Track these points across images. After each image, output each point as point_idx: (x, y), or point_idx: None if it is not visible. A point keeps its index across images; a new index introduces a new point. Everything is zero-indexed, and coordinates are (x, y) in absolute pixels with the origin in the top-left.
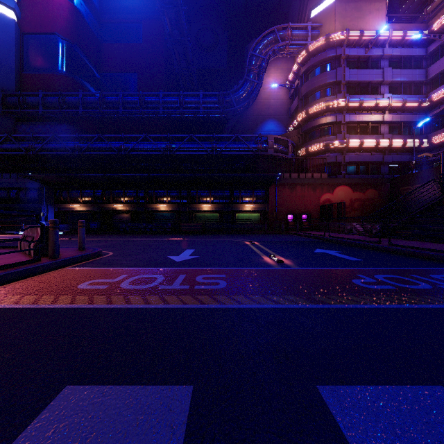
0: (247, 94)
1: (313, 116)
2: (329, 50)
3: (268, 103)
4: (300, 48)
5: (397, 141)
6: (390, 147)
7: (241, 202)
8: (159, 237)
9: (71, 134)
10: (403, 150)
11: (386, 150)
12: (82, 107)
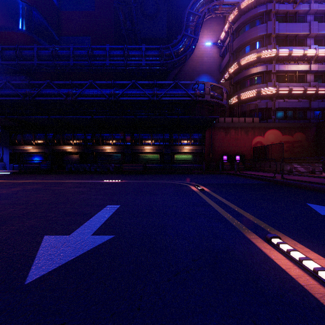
0: (185, 48)
1: (244, 67)
2: (259, 6)
3: (202, 60)
4: (232, 8)
5: (323, 88)
6: (317, 94)
7: (180, 145)
8: (96, 178)
9: (23, 81)
10: None
11: (312, 97)
12: (37, 60)
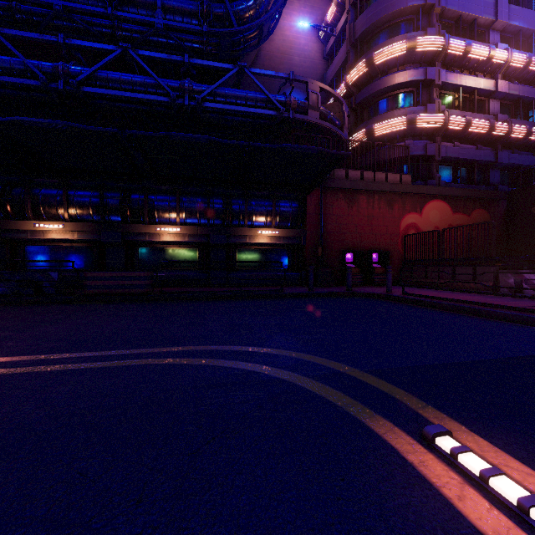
0: (258, 8)
1: (380, 71)
2: None
3: (289, 61)
4: None
5: (519, 127)
6: (508, 137)
7: (249, 226)
8: None
9: None
10: (520, 146)
11: (499, 143)
12: None
